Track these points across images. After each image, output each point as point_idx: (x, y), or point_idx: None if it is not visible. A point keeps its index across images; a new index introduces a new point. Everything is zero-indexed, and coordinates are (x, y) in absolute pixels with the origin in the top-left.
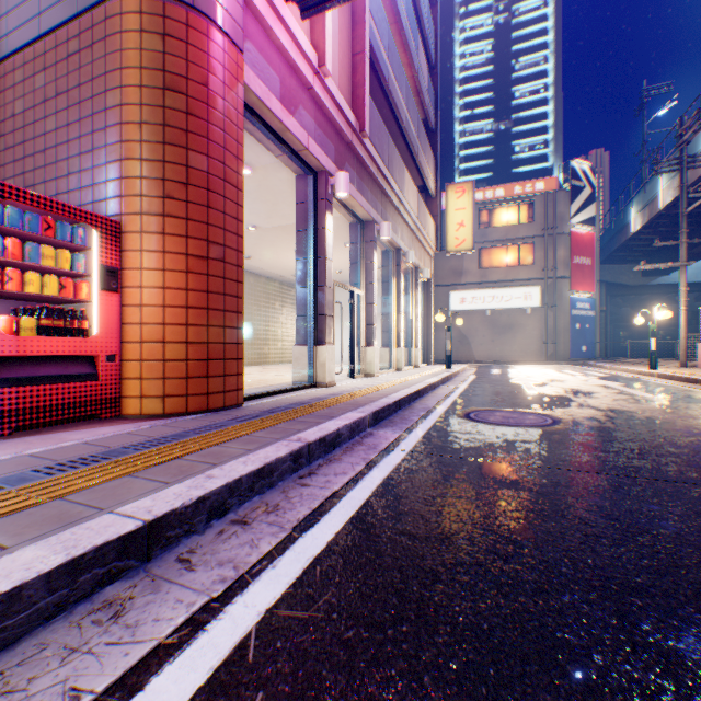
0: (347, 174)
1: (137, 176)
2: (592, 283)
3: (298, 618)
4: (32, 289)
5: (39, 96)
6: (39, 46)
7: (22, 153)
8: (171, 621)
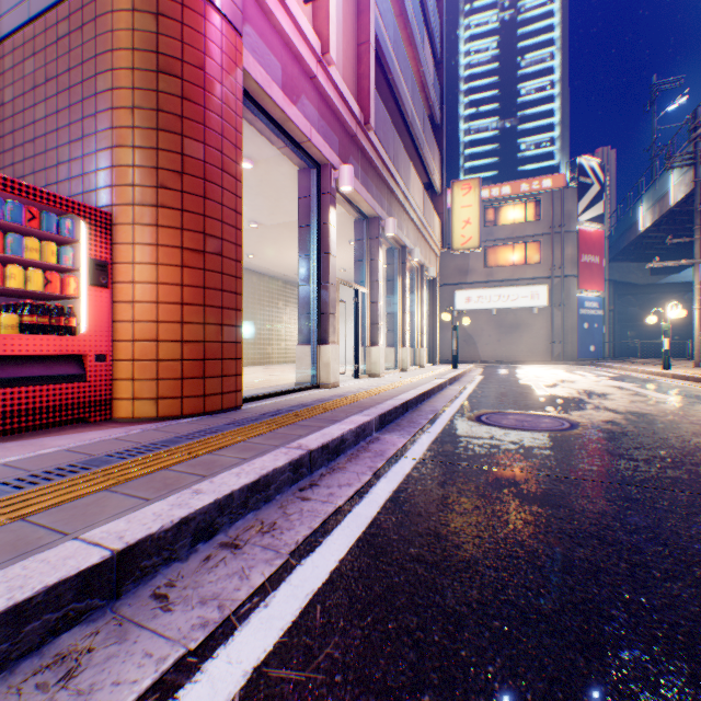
0: (352, 167)
1: (129, 165)
2: (600, 281)
3: (293, 681)
4: (13, 284)
5: (29, 83)
6: (29, 30)
7: (11, 144)
8: (134, 686)
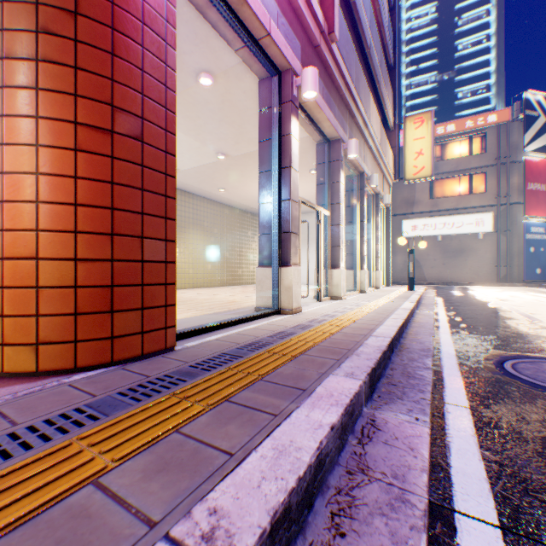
0: (316, 69)
1: None
2: None
3: None
4: None
5: None
6: None
7: None
8: None
